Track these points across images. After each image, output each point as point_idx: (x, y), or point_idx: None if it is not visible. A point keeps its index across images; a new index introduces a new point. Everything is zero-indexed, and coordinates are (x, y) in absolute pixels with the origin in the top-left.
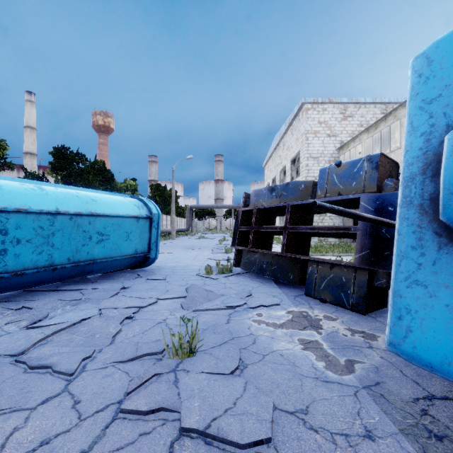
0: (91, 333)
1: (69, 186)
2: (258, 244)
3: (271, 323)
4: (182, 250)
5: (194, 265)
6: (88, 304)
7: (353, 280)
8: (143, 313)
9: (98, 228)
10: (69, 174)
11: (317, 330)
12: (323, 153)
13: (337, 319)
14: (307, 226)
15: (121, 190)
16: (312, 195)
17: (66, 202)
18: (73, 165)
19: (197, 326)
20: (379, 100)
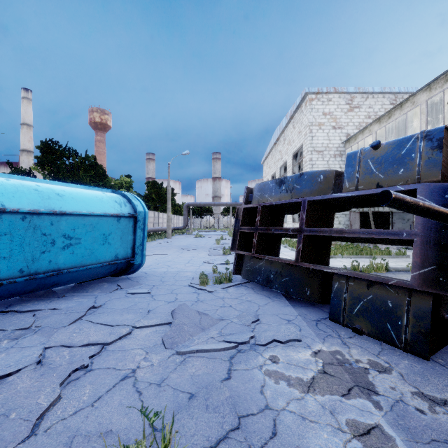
0: (6, 407)
1: (29, 177)
2: (264, 249)
3: (295, 380)
4: (177, 251)
5: (187, 270)
6: (36, 336)
7: (406, 307)
8: (106, 355)
9: (63, 230)
10: (57, 169)
11: (370, 396)
12: (328, 146)
13: (391, 370)
14: (332, 229)
15: (115, 186)
16: (334, 188)
17: (17, 196)
18: (62, 160)
19: (182, 387)
20: (388, 89)
